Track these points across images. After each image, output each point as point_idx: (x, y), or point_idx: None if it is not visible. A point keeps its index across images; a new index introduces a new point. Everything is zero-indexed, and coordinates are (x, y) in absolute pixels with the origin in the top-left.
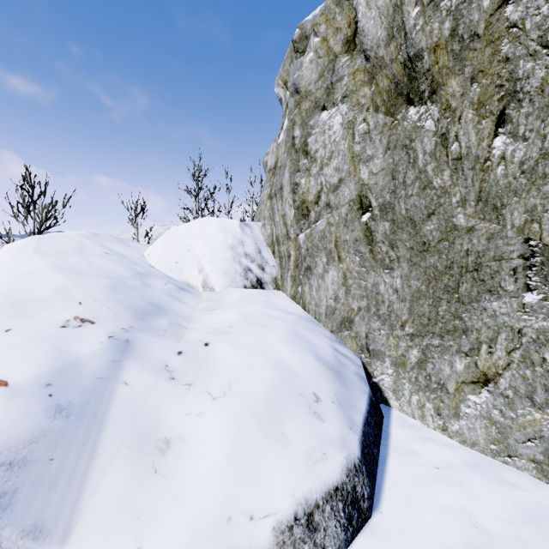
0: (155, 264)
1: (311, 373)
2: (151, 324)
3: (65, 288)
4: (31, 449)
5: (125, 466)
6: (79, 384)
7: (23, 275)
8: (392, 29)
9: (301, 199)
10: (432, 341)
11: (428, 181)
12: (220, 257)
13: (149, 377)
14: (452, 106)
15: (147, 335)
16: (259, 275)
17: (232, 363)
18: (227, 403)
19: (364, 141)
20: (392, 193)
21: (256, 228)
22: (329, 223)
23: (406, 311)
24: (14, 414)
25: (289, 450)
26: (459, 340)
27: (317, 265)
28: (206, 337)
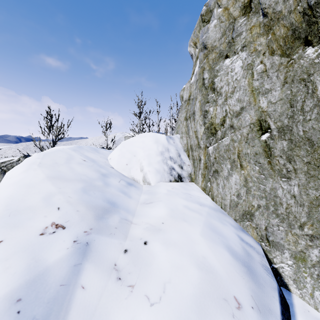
0: (114, 165)
1: (229, 272)
2: (106, 223)
3: (51, 195)
4: None
5: None
6: (44, 295)
7: (25, 186)
8: None
9: (210, 122)
10: None
11: None
12: (153, 161)
13: (101, 277)
14: None
15: (102, 236)
16: (179, 172)
17: (165, 263)
18: (162, 311)
19: (262, 78)
20: (290, 118)
21: (177, 139)
22: (233, 140)
23: (304, 215)
24: None
25: None
26: None
27: (223, 170)
28: (145, 235)
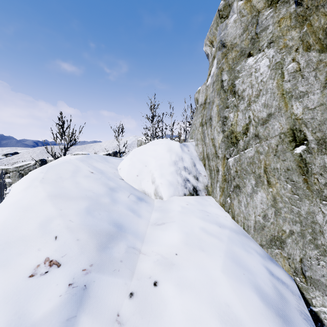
0: (123, 177)
1: None
2: (110, 255)
3: (49, 219)
4: None
5: None
6: None
7: (22, 209)
8: None
9: (230, 130)
10: None
11: None
12: (166, 171)
13: None
14: None
15: (103, 275)
16: (194, 184)
17: (180, 315)
18: None
19: (295, 79)
20: None
21: (191, 147)
22: (258, 151)
23: None
24: None
25: None
26: None
27: (246, 185)
28: (155, 271)
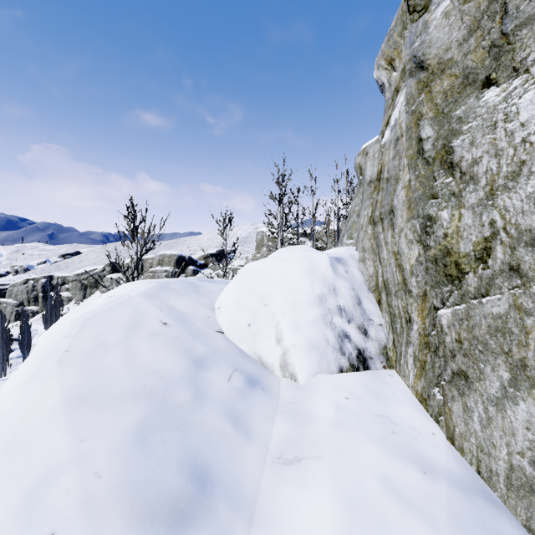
0: (224, 326)
1: None
2: None
3: (50, 477)
4: None
5: None
6: None
7: None
8: None
9: (441, 246)
10: None
11: None
12: (304, 319)
13: None
14: None
15: None
16: (360, 345)
17: None
18: None
19: None
20: None
21: (352, 264)
22: (519, 307)
23: None
24: None
25: None
26: None
27: (485, 378)
28: None
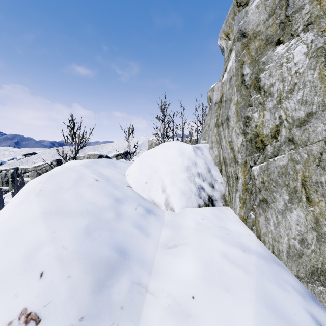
0: (131, 184)
1: None
2: (108, 299)
3: (38, 247)
4: None
5: None
6: None
7: (7, 233)
8: None
9: (254, 132)
10: None
11: None
12: (178, 178)
13: None
14: None
15: None
16: (210, 193)
17: None
18: None
19: None
20: None
21: (206, 150)
22: (293, 160)
23: None
24: None
25: None
26: None
27: (276, 200)
28: None
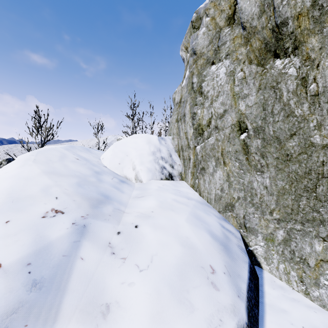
0: (106, 165)
1: (208, 248)
2: (101, 211)
3: (48, 187)
4: (12, 319)
5: (78, 327)
6: (50, 262)
7: (23, 179)
8: (263, 6)
9: (198, 123)
10: (295, 226)
11: (291, 111)
12: (145, 160)
13: (98, 252)
14: (311, 57)
15: (97, 221)
16: (170, 171)
17: (153, 241)
18: (150, 275)
19: (242, 84)
20: (263, 120)
21: (168, 140)
22: (217, 139)
23: (273, 202)
24: (2, 290)
25: (194, 316)
26: (317, 227)
27: (209, 167)
28: (136, 220)
